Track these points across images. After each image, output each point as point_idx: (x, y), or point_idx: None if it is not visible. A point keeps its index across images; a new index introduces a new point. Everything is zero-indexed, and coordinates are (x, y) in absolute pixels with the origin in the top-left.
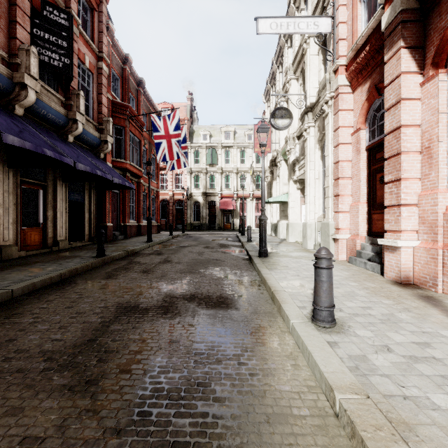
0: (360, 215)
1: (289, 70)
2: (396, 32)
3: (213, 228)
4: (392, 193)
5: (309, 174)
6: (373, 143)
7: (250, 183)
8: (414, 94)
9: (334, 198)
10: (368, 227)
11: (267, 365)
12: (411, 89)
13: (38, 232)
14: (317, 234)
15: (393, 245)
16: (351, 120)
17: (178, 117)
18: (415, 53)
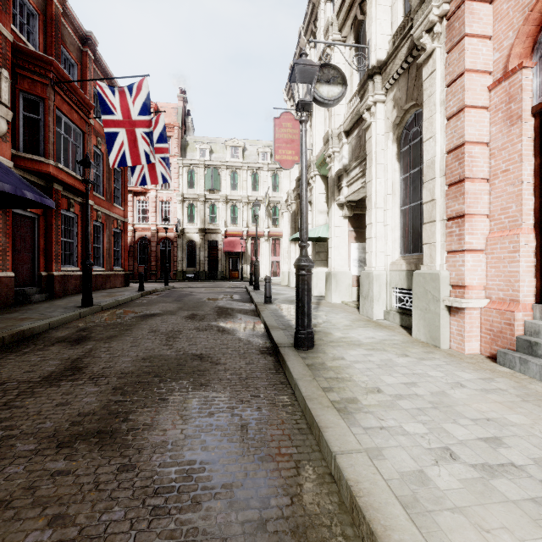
0: (523, 257)
1: (332, 25)
2: None
3: (214, 277)
4: None
5: (376, 186)
6: None
7: (265, 217)
8: None
9: (448, 223)
10: (540, 285)
11: None
12: None
13: None
14: (390, 293)
15: None
16: (489, 59)
17: (147, 92)
18: None
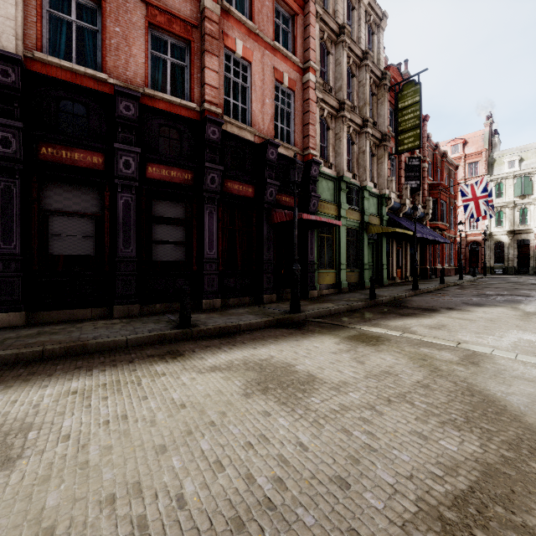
0: None
1: None
2: None
3: (524, 272)
4: None
5: None
6: None
7: None
8: None
9: None
10: None
11: None
12: None
13: (400, 271)
14: None
15: None
16: None
17: (485, 182)
18: None
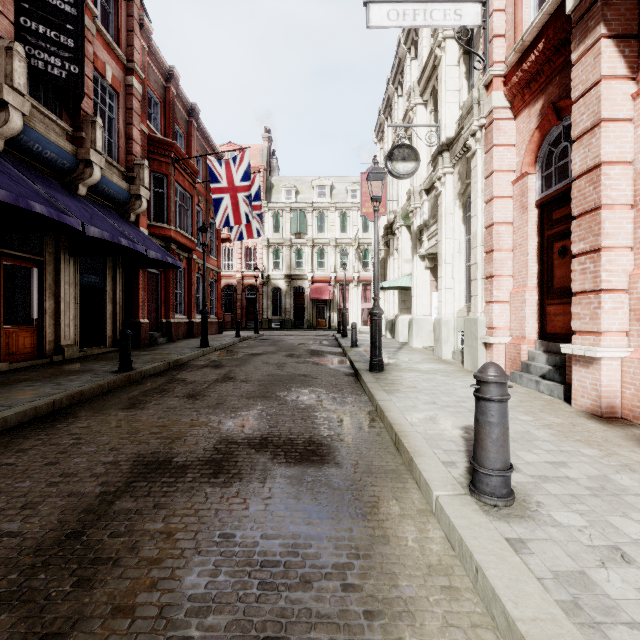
0: (528, 307)
1: (413, 91)
2: (593, 13)
3: (300, 326)
4: (585, 272)
5: (445, 245)
6: (548, 194)
7: (355, 261)
8: (622, 112)
9: (485, 281)
10: (540, 326)
11: (398, 591)
12: (618, 104)
13: (29, 332)
14: (457, 336)
15: (588, 355)
16: (512, 161)
17: (248, 162)
18: (624, 46)
